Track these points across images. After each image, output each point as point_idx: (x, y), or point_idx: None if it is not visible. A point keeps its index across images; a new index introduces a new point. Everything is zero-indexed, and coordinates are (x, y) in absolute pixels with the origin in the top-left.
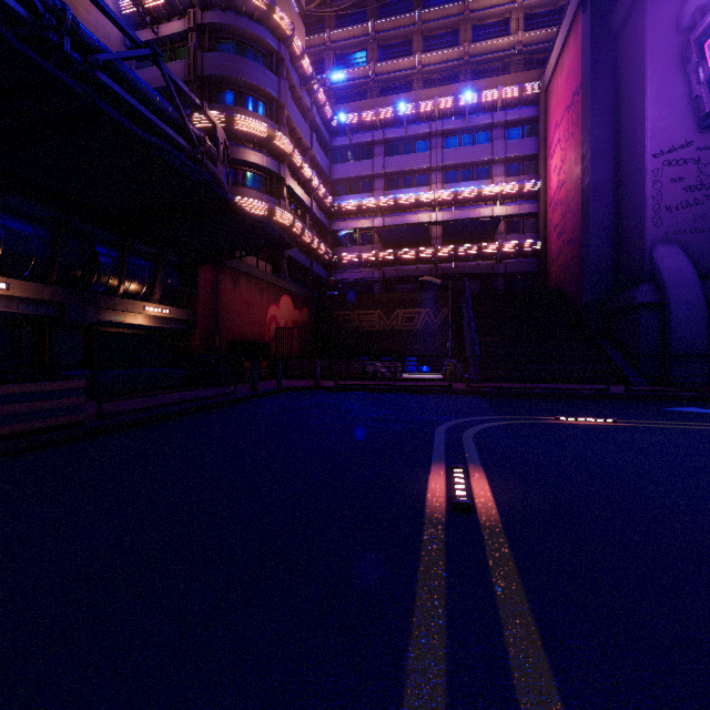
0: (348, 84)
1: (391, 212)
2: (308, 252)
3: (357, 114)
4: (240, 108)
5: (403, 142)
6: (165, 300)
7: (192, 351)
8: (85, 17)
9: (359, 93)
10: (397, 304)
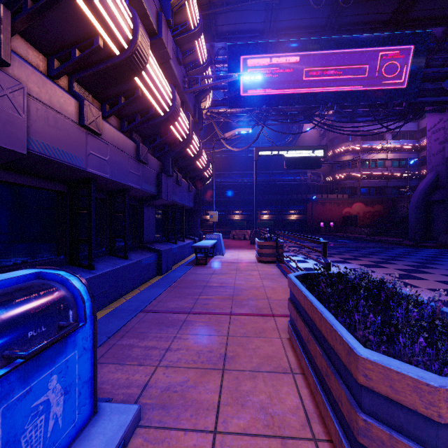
0: None
1: None
2: (387, 178)
3: None
4: (337, 145)
5: None
6: (300, 213)
7: (307, 224)
8: (307, 138)
9: None
10: None
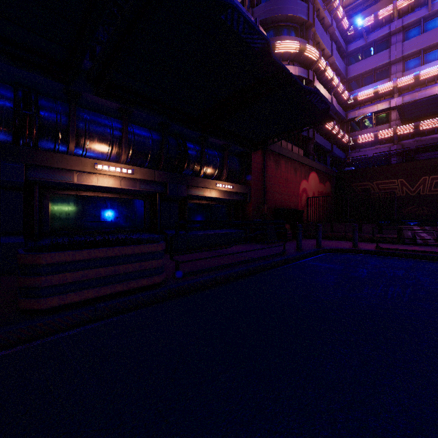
0: (359, 2)
1: (409, 90)
2: (329, 138)
3: (373, 15)
4: (278, 37)
5: (424, 21)
6: (230, 179)
7: (247, 216)
8: None
9: (370, 5)
10: (424, 171)
